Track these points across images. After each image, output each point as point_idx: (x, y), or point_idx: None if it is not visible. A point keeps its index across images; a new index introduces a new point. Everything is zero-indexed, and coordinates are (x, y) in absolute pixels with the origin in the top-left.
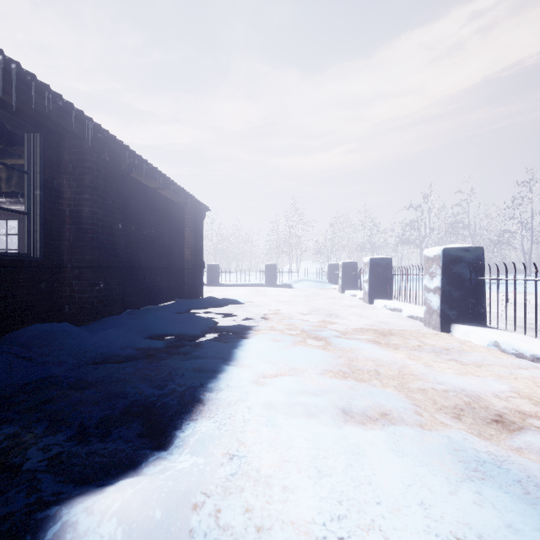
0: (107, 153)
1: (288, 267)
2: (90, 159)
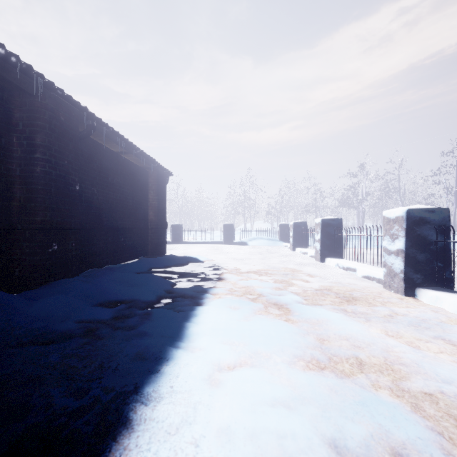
0: (62, 113)
1: (243, 226)
2: (42, 118)
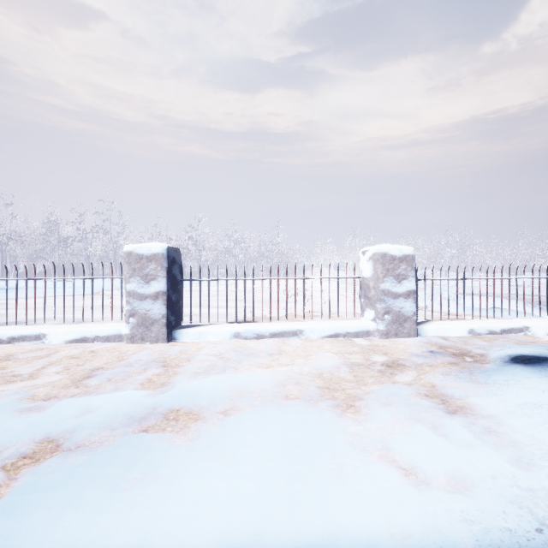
0: None
1: None
2: None
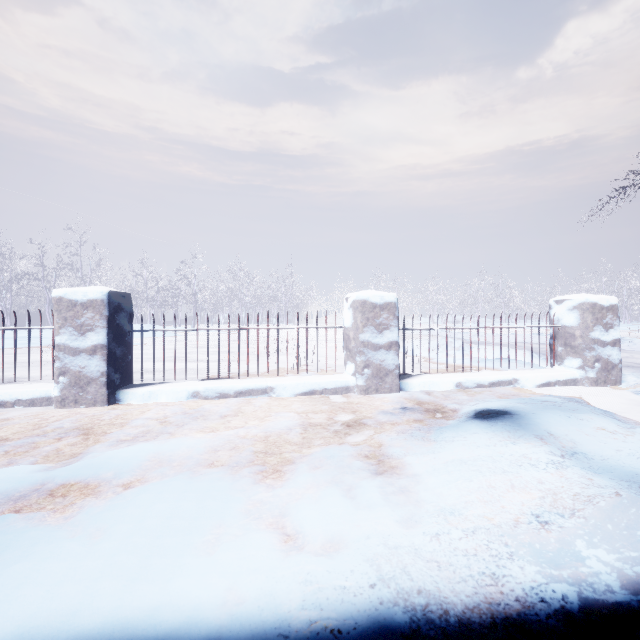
0: None
1: None
2: None
